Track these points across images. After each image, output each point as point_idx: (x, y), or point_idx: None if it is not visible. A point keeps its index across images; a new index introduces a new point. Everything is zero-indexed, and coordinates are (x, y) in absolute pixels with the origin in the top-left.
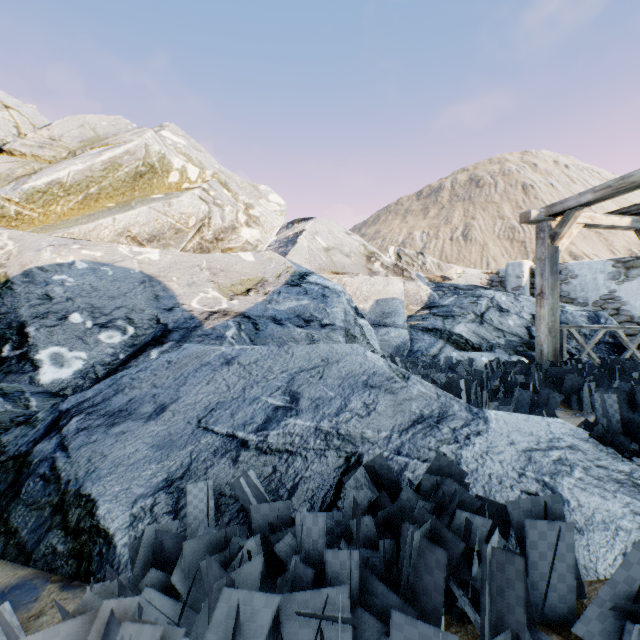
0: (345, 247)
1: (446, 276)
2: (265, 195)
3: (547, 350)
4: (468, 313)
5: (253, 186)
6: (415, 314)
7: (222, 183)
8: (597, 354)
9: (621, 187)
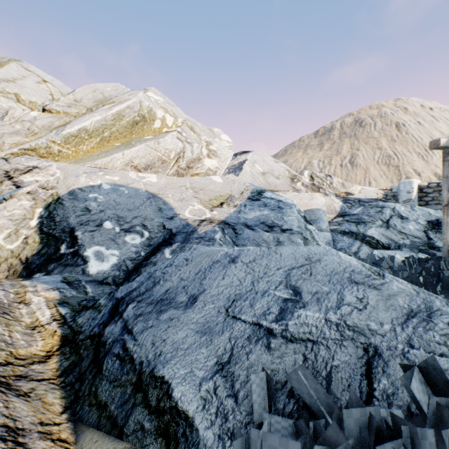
0: (275, 172)
1: (349, 192)
2: (218, 135)
3: None
4: (376, 220)
5: (209, 129)
6: (331, 221)
7: (189, 127)
8: None
9: None
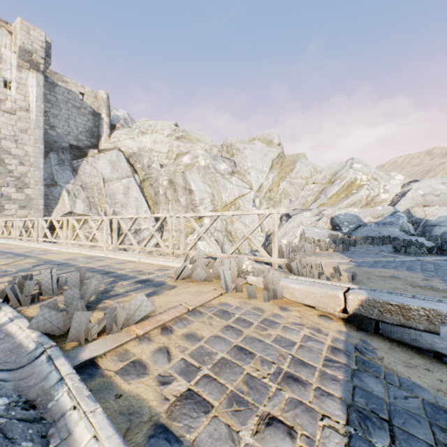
0: (437, 191)
1: None
2: (393, 177)
3: None
4: None
5: (388, 174)
6: None
7: (374, 179)
8: None
9: None
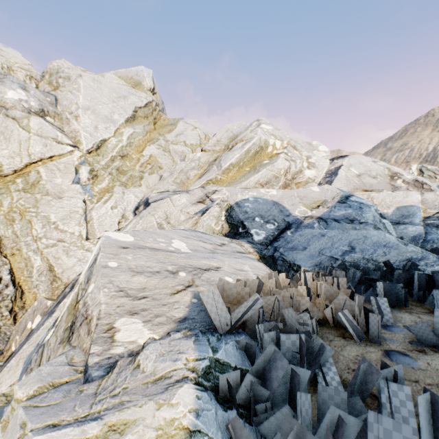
0: (372, 172)
1: None
2: (316, 147)
3: None
4: None
5: (308, 143)
6: (432, 216)
7: (292, 146)
8: None
9: None
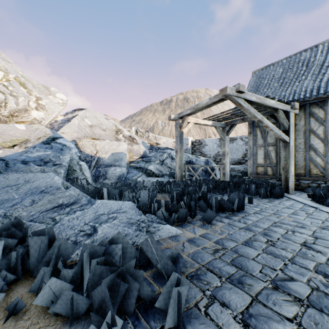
0: (103, 125)
1: (158, 143)
2: (54, 93)
3: (178, 176)
4: (157, 160)
5: (46, 87)
6: (135, 160)
7: (21, 83)
8: (205, 177)
9: (196, 109)
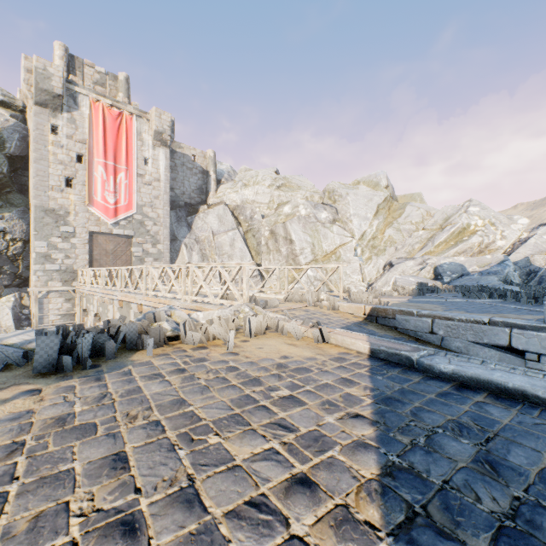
0: None
1: None
2: (515, 221)
3: None
4: None
5: (510, 218)
6: None
7: (491, 223)
8: None
9: None
